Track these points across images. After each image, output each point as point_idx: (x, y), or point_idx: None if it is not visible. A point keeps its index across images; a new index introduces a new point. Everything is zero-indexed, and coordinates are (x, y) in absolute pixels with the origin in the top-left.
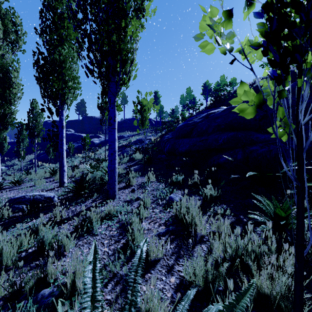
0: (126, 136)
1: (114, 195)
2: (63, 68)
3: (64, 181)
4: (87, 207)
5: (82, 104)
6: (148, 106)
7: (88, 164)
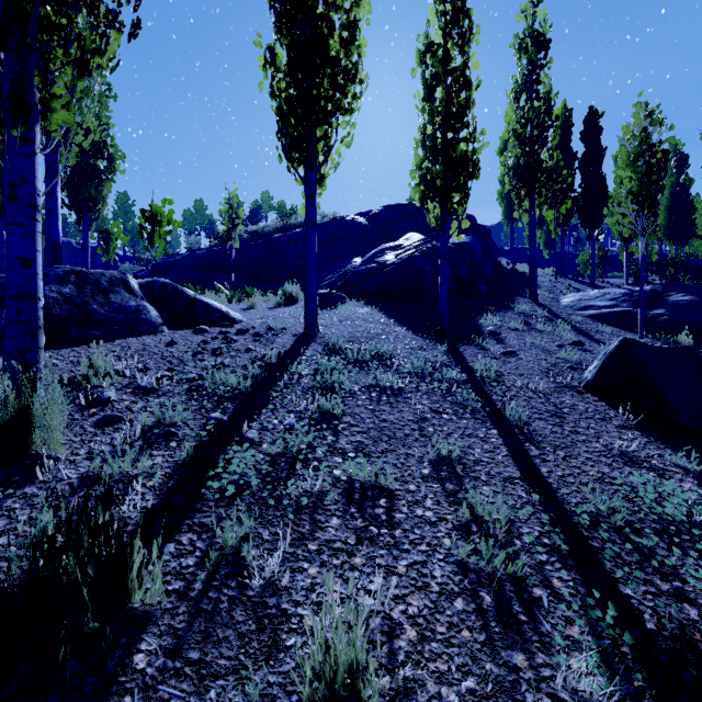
0: None
1: None
2: None
3: None
4: None
5: None
6: (117, 236)
7: None
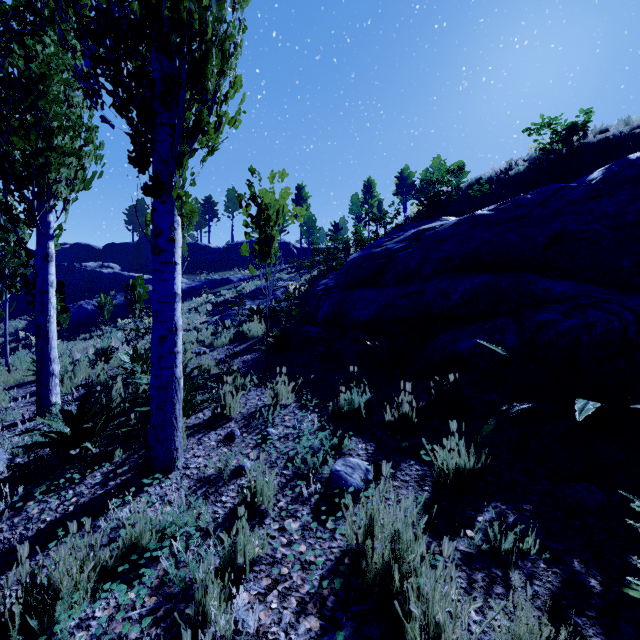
0: (235, 280)
1: (171, 458)
2: (41, 95)
3: (52, 400)
4: (81, 506)
5: (141, 210)
6: (278, 206)
7: (132, 350)
